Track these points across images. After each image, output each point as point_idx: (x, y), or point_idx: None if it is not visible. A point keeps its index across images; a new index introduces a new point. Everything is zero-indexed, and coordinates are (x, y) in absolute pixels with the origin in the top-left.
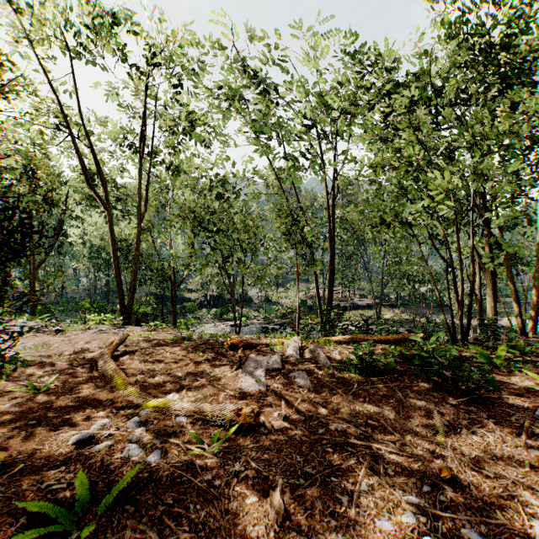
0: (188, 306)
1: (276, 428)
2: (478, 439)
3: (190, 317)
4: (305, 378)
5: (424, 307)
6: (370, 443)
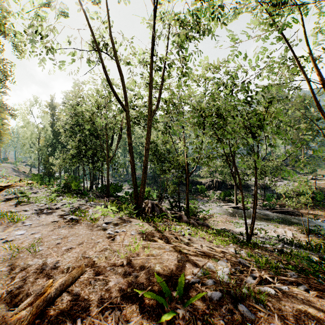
0: (199, 188)
1: None
2: None
3: (201, 195)
4: None
5: None
6: None
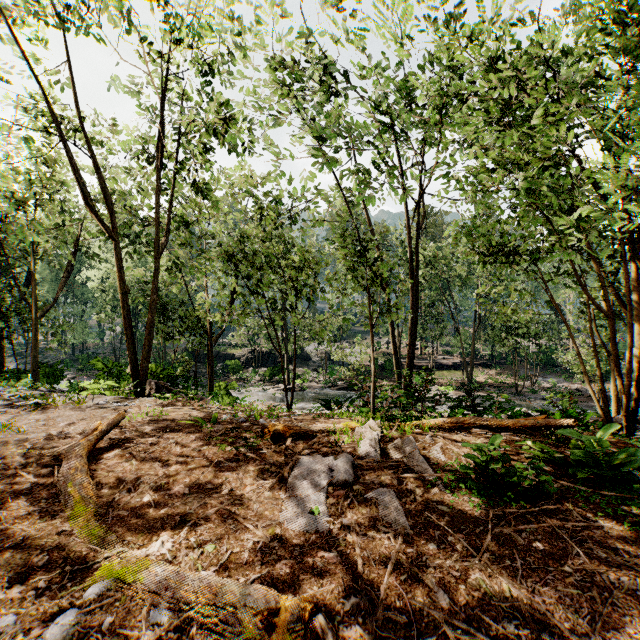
0: (231, 364)
1: None
2: None
3: (234, 378)
4: (394, 505)
5: (529, 368)
6: None
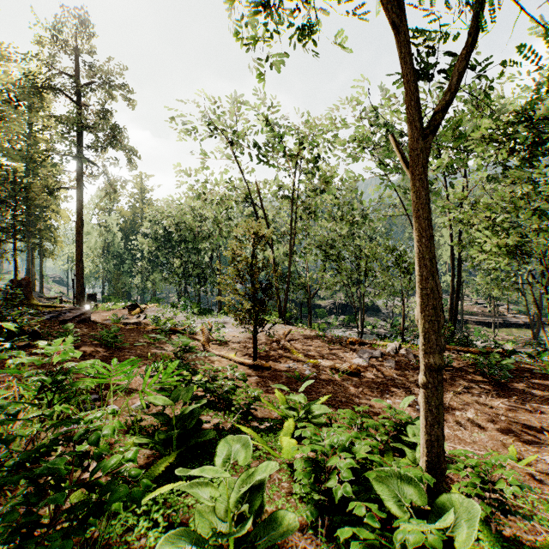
0: (319, 312)
1: (368, 377)
2: (476, 397)
3: (321, 321)
4: (392, 363)
5: None
6: (410, 387)
